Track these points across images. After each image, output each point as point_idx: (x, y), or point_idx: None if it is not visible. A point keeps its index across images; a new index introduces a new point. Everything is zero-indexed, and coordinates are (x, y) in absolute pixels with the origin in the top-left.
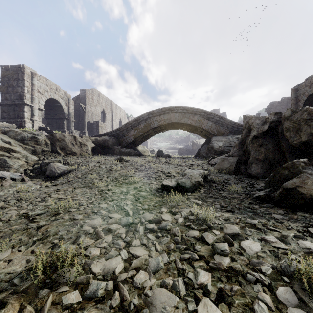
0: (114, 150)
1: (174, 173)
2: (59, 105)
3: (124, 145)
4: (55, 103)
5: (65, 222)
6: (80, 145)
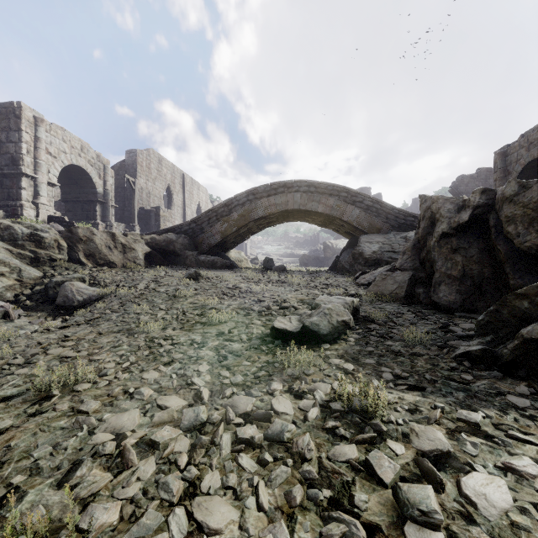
0: (185, 259)
1: (295, 302)
2: (87, 178)
3: (204, 249)
4: (81, 174)
5: (58, 421)
6: (123, 250)
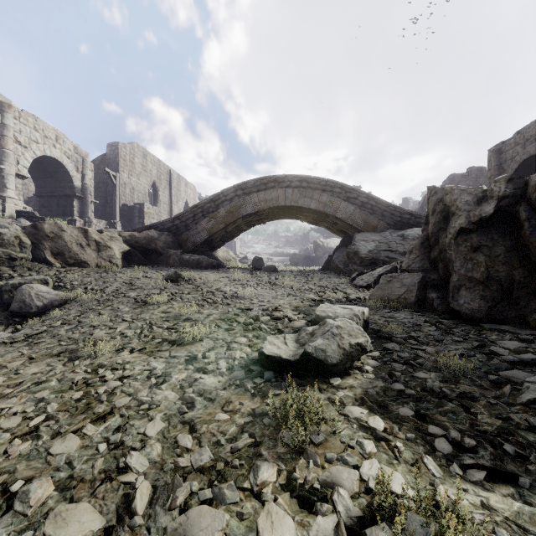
0: (168, 258)
1: (289, 310)
2: (63, 171)
3: (189, 247)
4: (56, 167)
5: None
6: (97, 248)
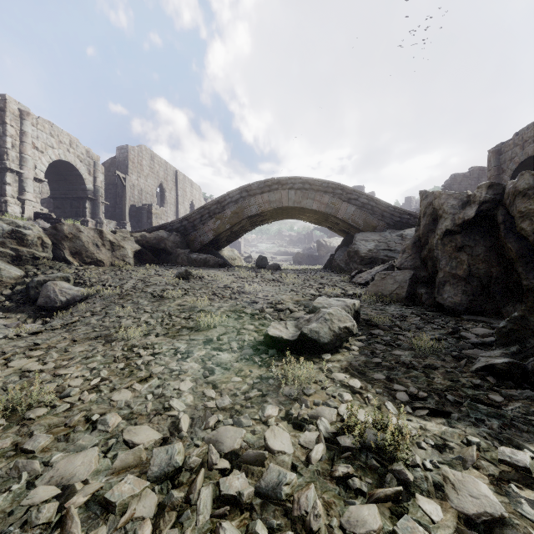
0: (177, 257)
1: (291, 303)
2: (76, 174)
3: (196, 246)
4: (69, 170)
5: None
6: (111, 248)
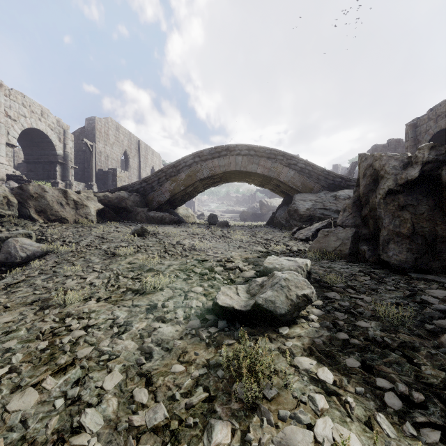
0: (136, 215)
1: (240, 261)
2: (47, 141)
3: (154, 205)
4: (41, 137)
5: None
6: (75, 207)
